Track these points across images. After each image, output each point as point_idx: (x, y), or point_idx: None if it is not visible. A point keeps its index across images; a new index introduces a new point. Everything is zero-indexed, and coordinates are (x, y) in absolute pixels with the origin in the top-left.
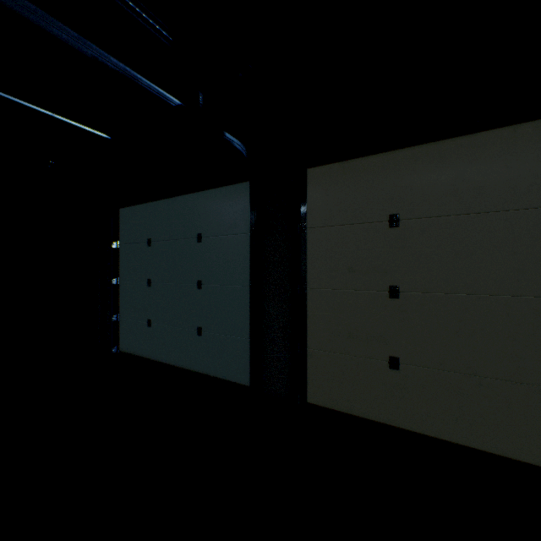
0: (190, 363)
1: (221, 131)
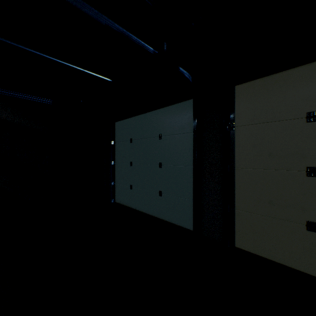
0: (154, 212)
1: (177, 66)
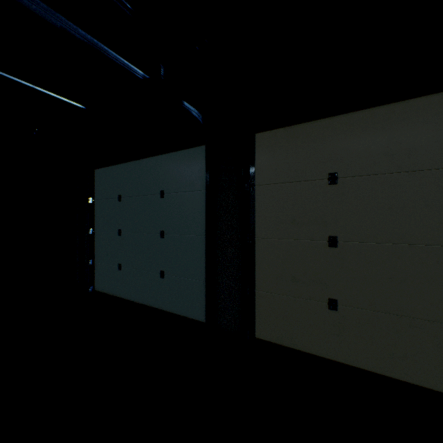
0: (154, 302)
1: (180, 100)
